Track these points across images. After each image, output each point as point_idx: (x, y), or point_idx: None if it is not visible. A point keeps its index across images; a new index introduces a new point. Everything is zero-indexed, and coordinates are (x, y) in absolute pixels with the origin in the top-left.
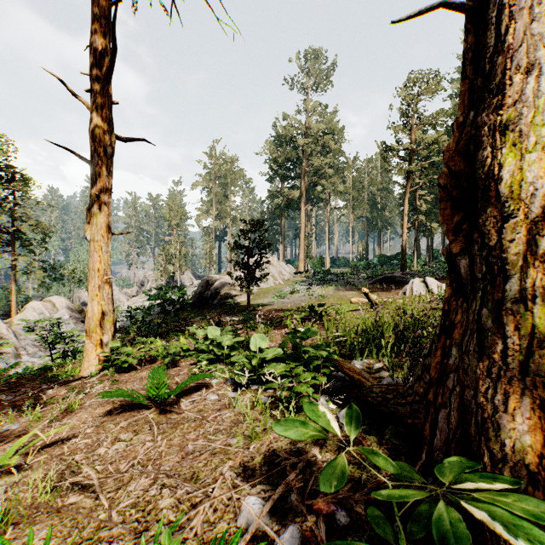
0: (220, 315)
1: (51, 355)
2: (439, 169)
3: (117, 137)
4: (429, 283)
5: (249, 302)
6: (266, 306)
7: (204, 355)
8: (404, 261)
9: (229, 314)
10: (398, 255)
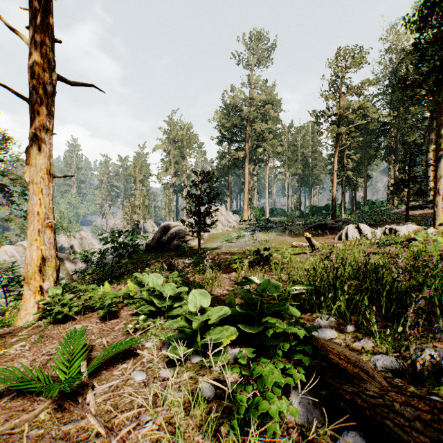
0: (171, 258)
1: (6, 298)
2: (362, 133)
3: (61, 79)
4: (363, 228)
5: (199, 246)
6: (216, 249)
7: (143, 307)
8: (334, 210)
9: (182, 257)
10: (326, 206)
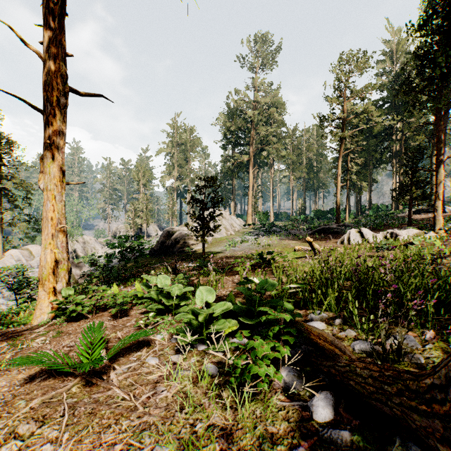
0: (176, 262)
1: (17, 300)
2: (367, 136)
3: (72, 90)
4: (365, 233)
5: (203, 250)
6: (219, 253)
7: (152, 305)
8: (338, 214)
9: (186, 261)
10: (331, 210)
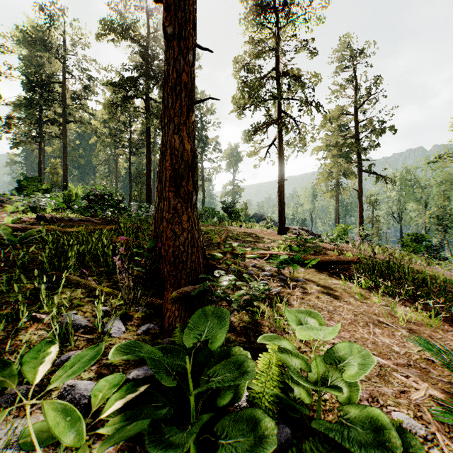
0: None
1: None
2: None
3: None
4: None
5: None
6: None
7: None
8: None
9: None
10: None
